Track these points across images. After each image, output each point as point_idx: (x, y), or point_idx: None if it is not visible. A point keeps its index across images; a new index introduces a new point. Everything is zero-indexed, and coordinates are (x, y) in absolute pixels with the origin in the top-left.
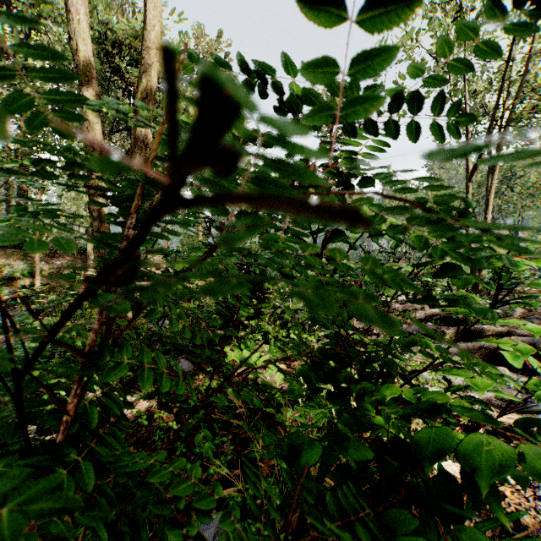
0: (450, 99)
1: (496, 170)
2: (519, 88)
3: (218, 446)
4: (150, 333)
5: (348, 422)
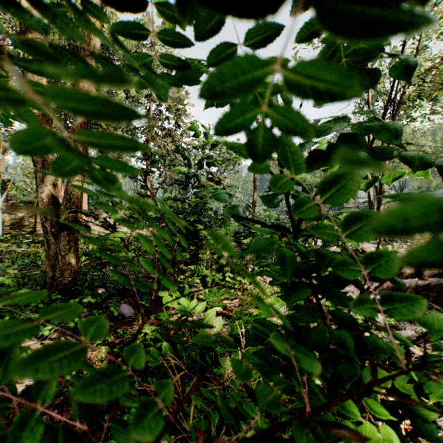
0: None
1: None
2: None
3: None
4: (97, 278)
5: None
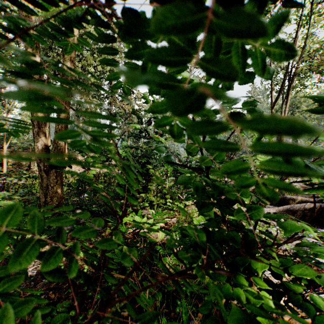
0: None
1: (288, 102)
2: (301, 54)
3: None
4: (75, 202)
5: (236, 316)
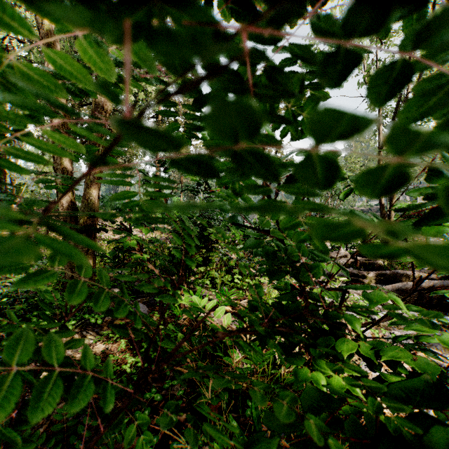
0: (364, 83)
1: None
2: (420, 75)
3: (168, 388)
4: (111, 279)
5: (313, 395)
